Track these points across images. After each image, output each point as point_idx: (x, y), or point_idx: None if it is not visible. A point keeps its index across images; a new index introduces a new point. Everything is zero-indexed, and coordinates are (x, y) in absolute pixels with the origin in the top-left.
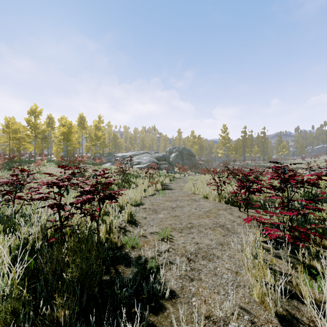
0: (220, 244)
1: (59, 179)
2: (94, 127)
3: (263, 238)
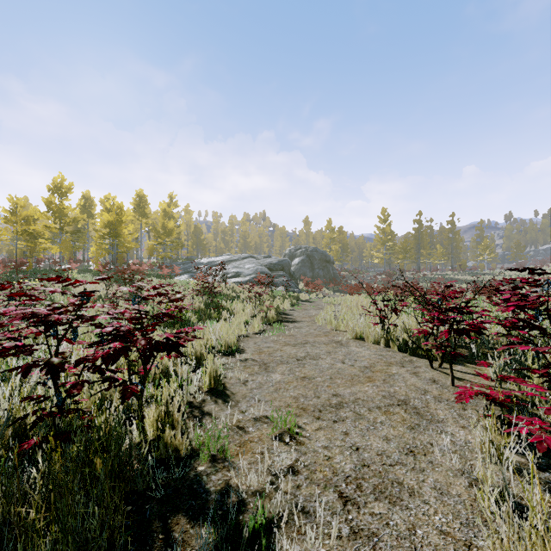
0: (408, 452)
1: (54, 306)
2: (162, 213)
3: (502, 438)
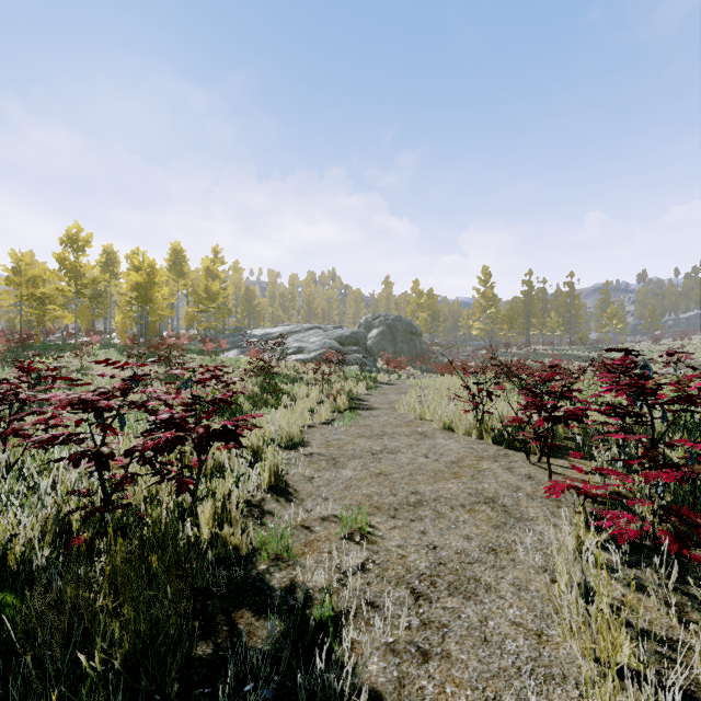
0: (490, 550)
1: (100, 391)
2: (204, 273)
3: (594, 536)
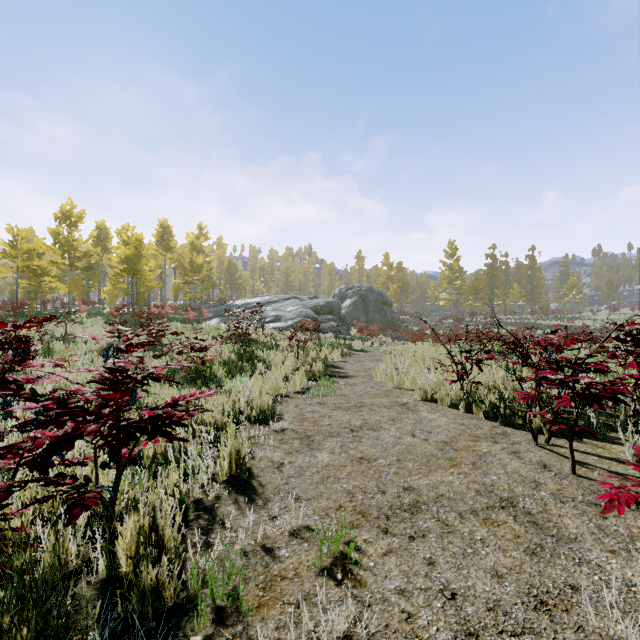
0: (538, 604)
1: None
2: (189, 247)
3: None
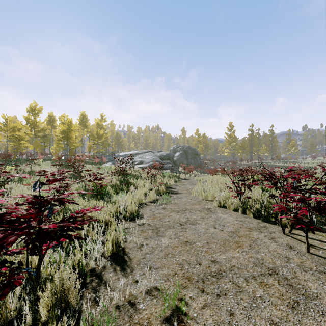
0: None
1: None
2: (96, 125)
3: None
